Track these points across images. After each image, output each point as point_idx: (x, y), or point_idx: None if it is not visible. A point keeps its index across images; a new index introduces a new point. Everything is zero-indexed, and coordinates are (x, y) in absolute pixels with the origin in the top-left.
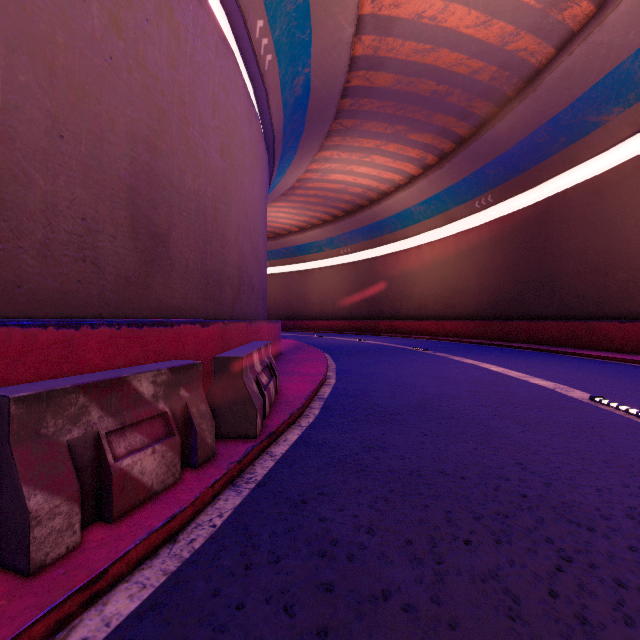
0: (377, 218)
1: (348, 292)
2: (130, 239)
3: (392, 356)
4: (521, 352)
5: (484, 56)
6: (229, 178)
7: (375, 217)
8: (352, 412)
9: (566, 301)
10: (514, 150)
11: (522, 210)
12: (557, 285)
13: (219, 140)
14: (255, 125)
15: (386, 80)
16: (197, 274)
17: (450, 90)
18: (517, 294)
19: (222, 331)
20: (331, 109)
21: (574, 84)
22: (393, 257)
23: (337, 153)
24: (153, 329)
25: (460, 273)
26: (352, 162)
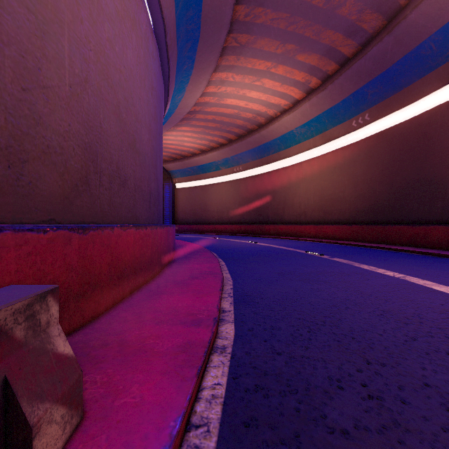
0: (264, 140)
1: (240, 202)
2: None
3: (292, 263)
4: (417, 257)
5: None
6: None
7: (262, 140)
8: None
9: None
10: (397, 66)
11: (400, 125)
12: (440, 191)
13: None
14: None
15: None
16: None
17: None
18: (394, 201)
19: None
20: (226, 12)
21: None
22: (277, 173)
23: (232, 75)
24: None
25: (337, 184)
26: (245, 86)
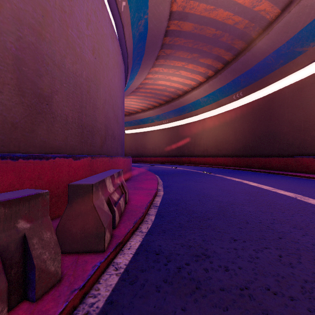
0: (182, 105)
1: (167, 143)
2: (16, 95)
3: (193, 176)
4: (260, 174)
5: (242, 14)
6: (98, 69)
7: (181, 104)
8: (177, 218)
9: (282, 147)
10: (255, 67)
11: (258, 99)
12: (277, 138)
13: (91, 44)
14: (116, 43)
15: (189, 27)
16: (75, 126)
17: (222, 34)
18: (255, 143)
19: (90, 163)
20: (159, 42)
21: (290, 30)
22: (190, 125)
23: (162, 69)
24: (29, 161)
25: (225, 133)
26: (169, 74)
